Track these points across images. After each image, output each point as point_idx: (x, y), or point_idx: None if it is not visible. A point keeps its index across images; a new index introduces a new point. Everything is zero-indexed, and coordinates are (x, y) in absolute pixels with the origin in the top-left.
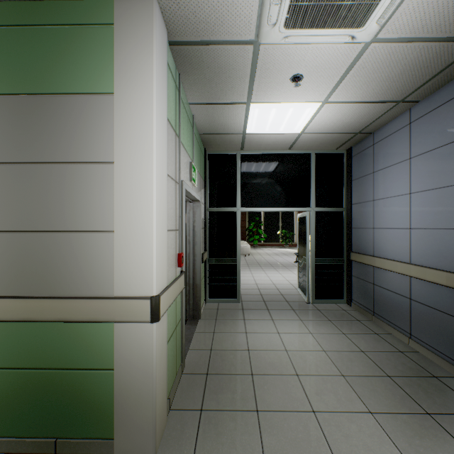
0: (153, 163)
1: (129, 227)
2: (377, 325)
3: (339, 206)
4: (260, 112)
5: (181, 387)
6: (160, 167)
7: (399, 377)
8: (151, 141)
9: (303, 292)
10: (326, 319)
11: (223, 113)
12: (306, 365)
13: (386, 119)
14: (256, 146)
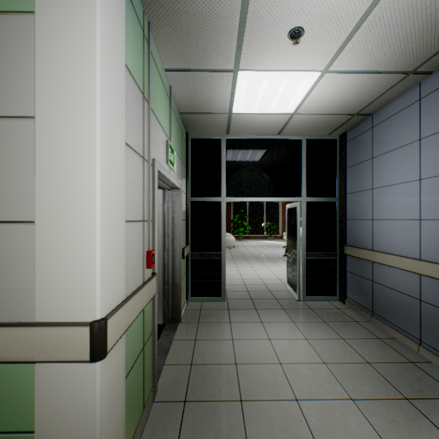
0: (96, 118)
1: (58, 215)
2: (377, 327)
3: (332, 196)
4: (249, 84)
5: (150, 424)
6: (111, 127)
7: (420, 400)
8: (92, 85)
9: (292, 288)
10: (321, 320)
11: (205, 84)
12: (305, 385)
13: (390, 97)
14: (243, 130)
